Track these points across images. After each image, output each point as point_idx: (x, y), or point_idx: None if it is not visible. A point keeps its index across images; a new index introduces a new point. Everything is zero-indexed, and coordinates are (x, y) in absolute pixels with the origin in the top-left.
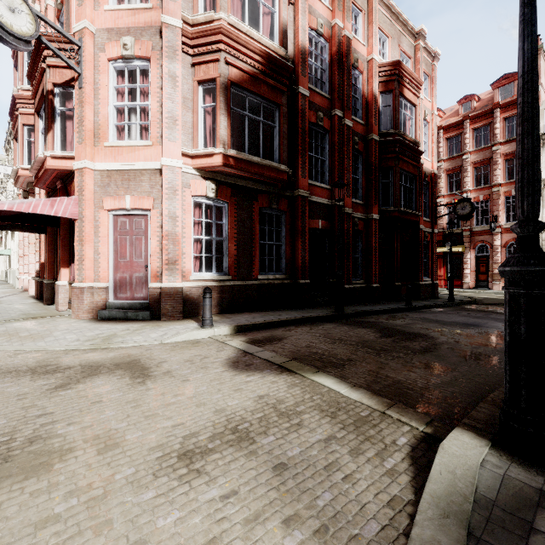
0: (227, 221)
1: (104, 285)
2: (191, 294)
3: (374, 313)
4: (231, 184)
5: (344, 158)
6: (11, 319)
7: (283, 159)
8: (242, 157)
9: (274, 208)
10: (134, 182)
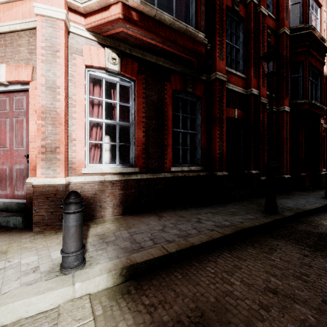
0: (134, 103)
1: None
2: (82, 191)
3: (310, 213)
4: (138, 58)
5: (259, 47)
6: None
7: (200, 28)
8: (148, 10)
9: (189, 91)
10: (10, 48)
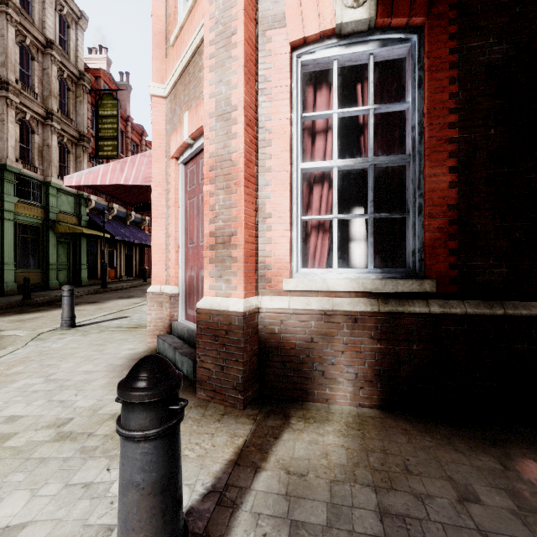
0: (418, 94)
1: (169, 291)
2: (284, 331)
3: None
4: None
5: None
6: (119, 326)
7: None
8: None
9: None
10: (193, 82)
